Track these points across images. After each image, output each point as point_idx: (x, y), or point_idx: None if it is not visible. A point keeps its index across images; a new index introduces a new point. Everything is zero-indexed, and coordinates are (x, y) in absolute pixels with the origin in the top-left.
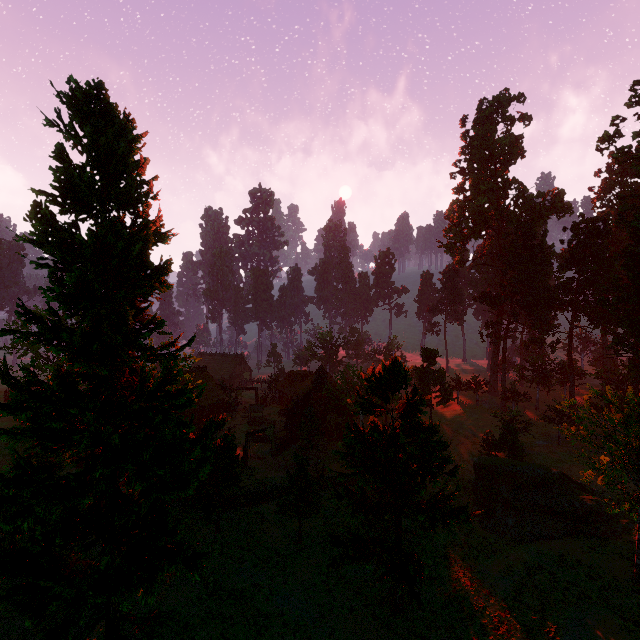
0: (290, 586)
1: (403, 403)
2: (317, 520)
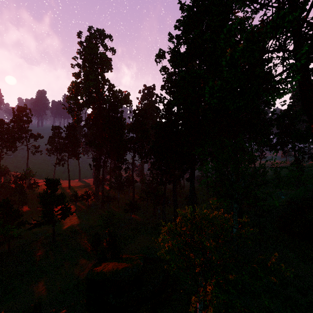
0: None
1: None
2: None
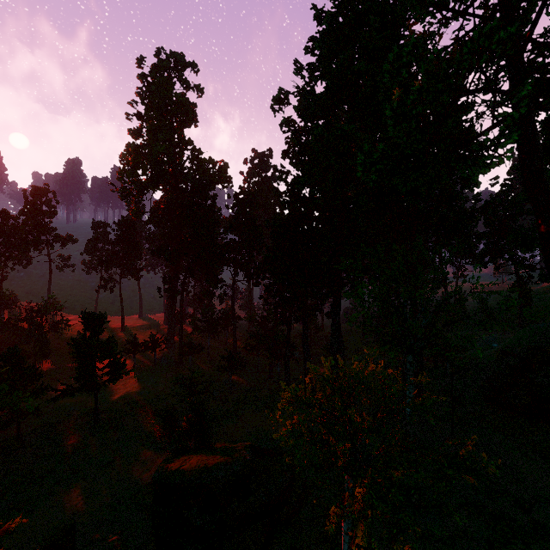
0: None
1: None
2: None
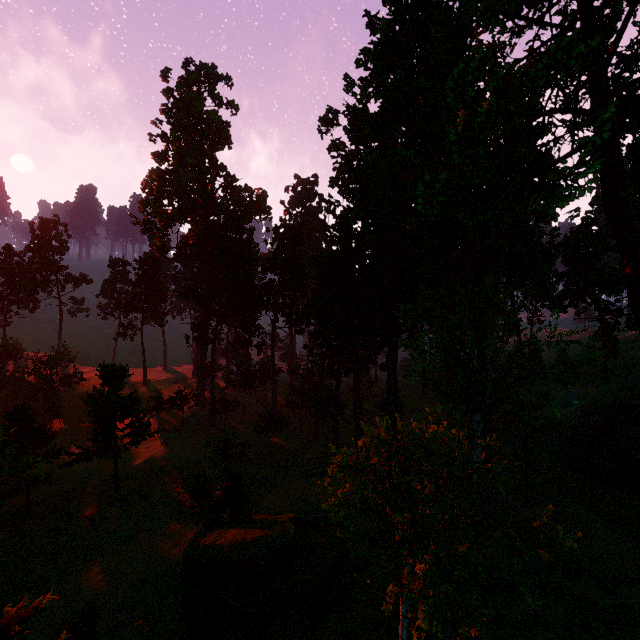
0: None
1: None
2: None
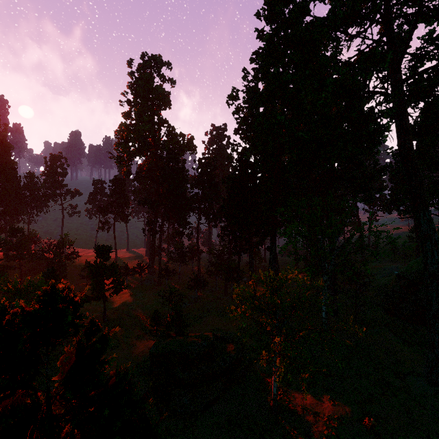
0: None
1: (71, 354)
2: None
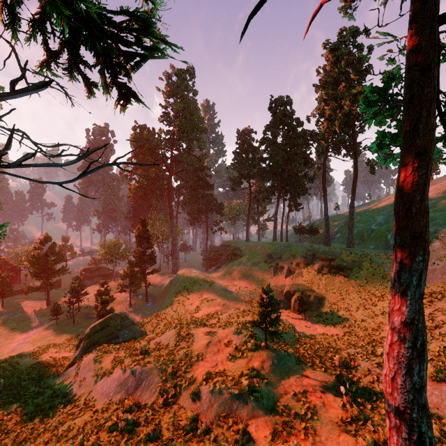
0: (3, 313)
1: (50, 247)
2: (9, 302)
